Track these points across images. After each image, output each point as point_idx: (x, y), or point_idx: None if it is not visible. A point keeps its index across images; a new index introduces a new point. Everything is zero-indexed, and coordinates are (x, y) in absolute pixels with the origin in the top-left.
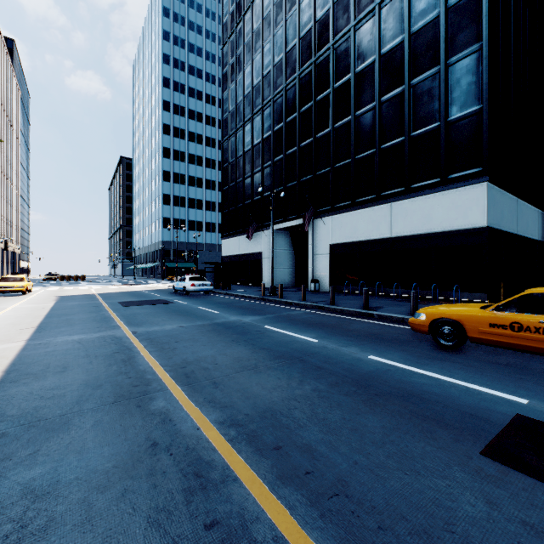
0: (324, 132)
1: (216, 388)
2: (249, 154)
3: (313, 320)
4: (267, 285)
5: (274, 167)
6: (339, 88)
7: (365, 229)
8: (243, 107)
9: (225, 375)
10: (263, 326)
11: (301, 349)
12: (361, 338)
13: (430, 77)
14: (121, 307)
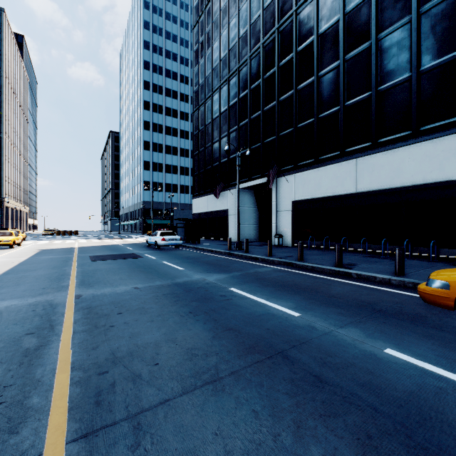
0: (287, 94)
1: (133, 451)
2: (217, 121)
3: (284, 280)
4: (233, 239)
5: (240, 131)
6: (302, 51)
7: (329, 186)
8: (211, 79)
9: (163, 398)
10: (229, 289)
11: (280, 332)
12: (354, 310)
13: (399, 28)
14: (88, 261)
